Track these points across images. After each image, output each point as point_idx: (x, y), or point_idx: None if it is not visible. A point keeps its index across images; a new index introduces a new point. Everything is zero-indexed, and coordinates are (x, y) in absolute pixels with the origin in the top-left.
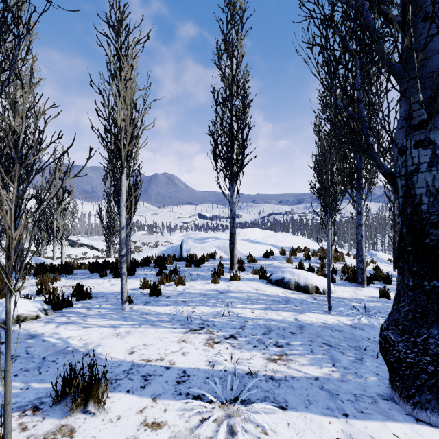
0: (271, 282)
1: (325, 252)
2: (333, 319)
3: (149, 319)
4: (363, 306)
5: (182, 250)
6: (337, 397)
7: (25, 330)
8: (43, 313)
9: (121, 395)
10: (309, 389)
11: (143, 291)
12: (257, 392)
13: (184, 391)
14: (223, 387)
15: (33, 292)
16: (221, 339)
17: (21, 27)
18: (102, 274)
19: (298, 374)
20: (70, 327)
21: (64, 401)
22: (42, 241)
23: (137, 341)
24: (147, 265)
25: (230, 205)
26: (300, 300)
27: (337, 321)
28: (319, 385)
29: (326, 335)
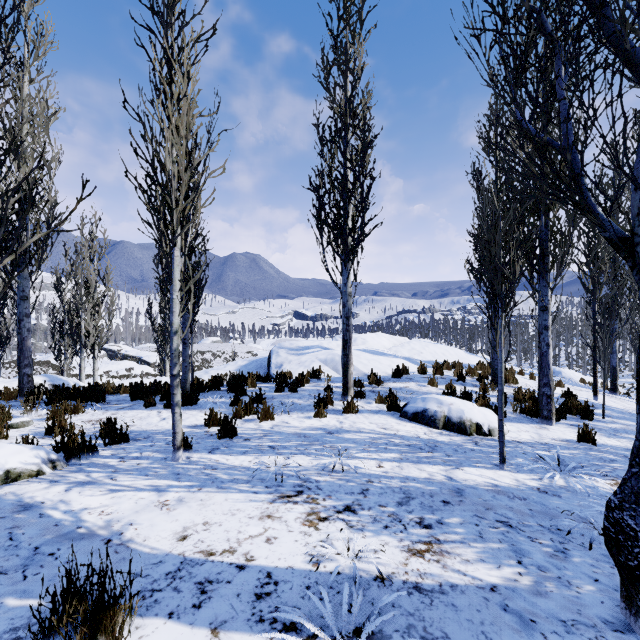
0: (406, 417)
1: (487, 369)
2: (508, 478)
3: (216, 478)
4: (555, 456)
5: (271, 365)
6: (533, 627)
7: (16, 495)
8: (49, 467)
9: (157, 623)
10: (483, 611)
11: (208, 429)
12: (394, 617)
13: (267, 616)
14: (335, 605)
15: (41, 430)
16: (330, 514)
17: (29, 31)
18: (148, 402)
19: (461, 580)
20: (89, 491)
21: (57, 636)
22: (66, 351)
23: (194, 517)
24: (216, 388)
25: (342, 297)
26: (453, 446)
27: (515, 481)
28: (499, 601)
29: (501, 507)
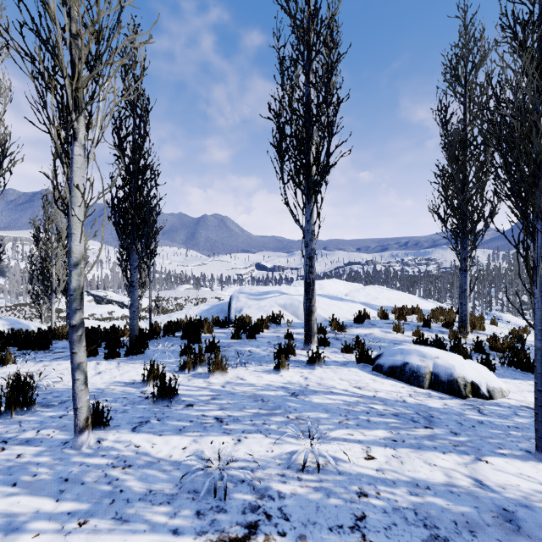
0: (381, 371)
1: (449, 315)
2: None
3: (121, 490)
4: None
5: (231, 309)
6: None
7: None
8: None
9: None
10: None
11: (146, 388)
12: None
13: None
14: None
15: None
16: None
17: None
18: (88, 351)
19: None
20: None
21: None
22: (44, 296)
23: None
24: (171, 334)
25: (304, 236)
26: (452, 416)
27: None
28: None
29: None
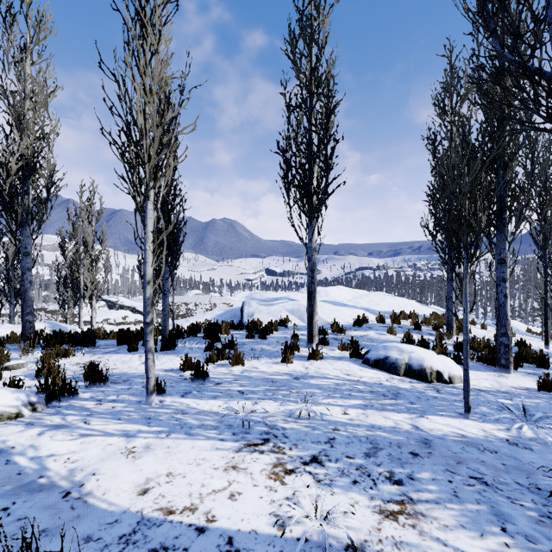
0: (368, 363)
1: (441, 320)
2: (474, 427)
3: (185, 423)
4: (520, 405)
5: (243, 314)
6: None
7: None
8: (29, 409)
9: None
10: None
11: (183, 373)
12: None
13: None
14: None
15: (33, 372)
16: (296, 465)
17: (30, 18)
18: (131, 347)
19: None
20: (61, 435)
21: None
22: (69, 301)
23: (158, 467)
24: (194, 334)
25: (307, 252)
26: (415, 393)
27: (482, 432)
28: None
29: (473, 460)
